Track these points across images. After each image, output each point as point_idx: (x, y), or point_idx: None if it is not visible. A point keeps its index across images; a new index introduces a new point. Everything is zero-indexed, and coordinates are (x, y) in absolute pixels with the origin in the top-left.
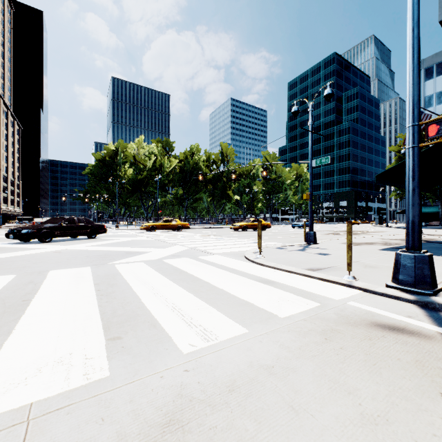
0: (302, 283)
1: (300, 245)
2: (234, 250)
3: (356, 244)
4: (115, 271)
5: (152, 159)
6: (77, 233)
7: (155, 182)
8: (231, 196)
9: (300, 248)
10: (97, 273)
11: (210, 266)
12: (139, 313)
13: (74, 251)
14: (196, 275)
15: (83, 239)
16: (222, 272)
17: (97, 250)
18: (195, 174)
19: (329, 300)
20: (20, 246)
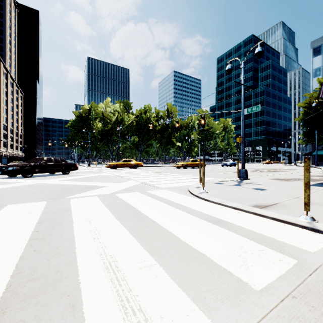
0: (257, 224)
1: (234, 180)
2: (179, 185)
3: (283, 179)
4: (67, 206)
5: (116, 115)
6: (54, 170)
7: (118, 132)
8: (174, 142)
9: (235, 183)
10: (49, 209)
11: (157, 201)
12: (62, 275)
13: (44, 184)
14: (143, 212)
15: (59, 174)
16: (169, 208)
17: (64, 184)
18: (148, 126)
19: (302, 252)
20: (4, 181)
